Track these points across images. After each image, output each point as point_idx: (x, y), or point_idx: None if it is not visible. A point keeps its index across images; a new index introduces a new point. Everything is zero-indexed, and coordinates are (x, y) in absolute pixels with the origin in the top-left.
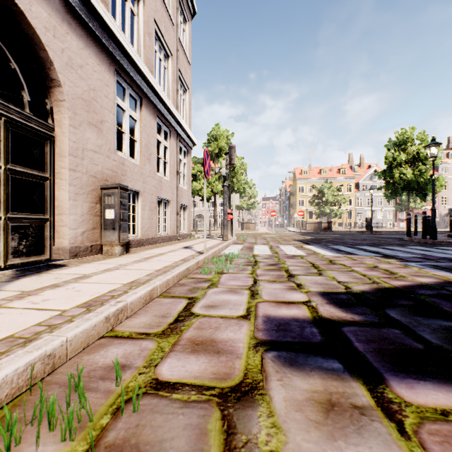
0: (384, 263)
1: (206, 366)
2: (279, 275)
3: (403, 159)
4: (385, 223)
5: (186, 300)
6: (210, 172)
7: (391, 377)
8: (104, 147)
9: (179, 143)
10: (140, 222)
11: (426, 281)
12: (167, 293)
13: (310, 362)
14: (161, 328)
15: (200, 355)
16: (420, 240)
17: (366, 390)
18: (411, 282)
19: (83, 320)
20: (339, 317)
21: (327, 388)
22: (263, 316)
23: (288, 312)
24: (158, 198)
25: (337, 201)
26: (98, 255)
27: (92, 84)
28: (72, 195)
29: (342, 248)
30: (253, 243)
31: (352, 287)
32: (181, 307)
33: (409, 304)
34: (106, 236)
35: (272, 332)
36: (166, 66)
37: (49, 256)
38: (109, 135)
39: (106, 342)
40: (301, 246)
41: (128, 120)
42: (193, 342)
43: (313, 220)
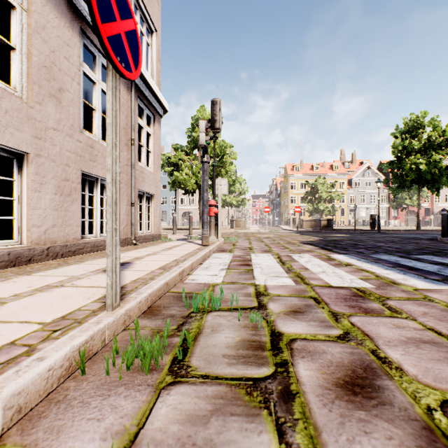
0: None
1: None
2: None
3: (415, 148)
4: None
5: None
6: (195, 162)
7: None
8: None
9: (136, 98)
10: (27, 216)
11: None
12: None
13: None
14: None
15: None
16: None
17: None
18: None
19: None
20: None
21: None
22: None
23: None
24: (88, 176)
25: (331, 198)
26: None
27: None
28: None
29: (407, 263)
30: (248, 249)
31: None
32: None
33: None
34: None
35: None
36: None
37: None
38: None
39: None
40: (328, 257)
41: None
42: None
43: (305, 218)
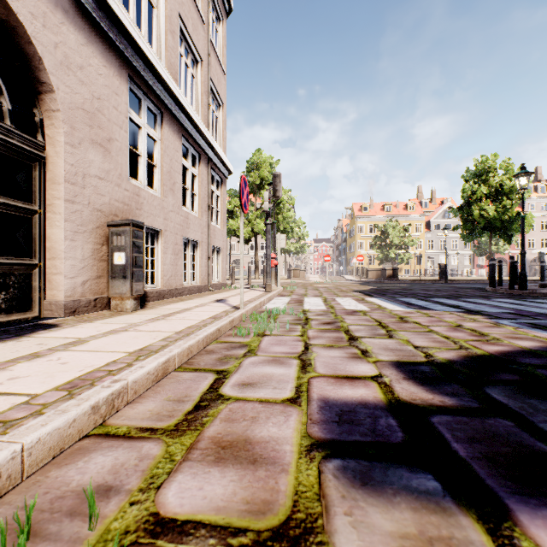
0: (469, 320)
1: (235, 487)
2: (337, 338)
3: (484, 193)
4: (461, 270)
5: (213, 375)
6: (250, 208)
7: (518, 506)
8: (113, 172)
9: (210, 170)
10: (161, 269)
11: (529, 345)
12: (188, 364)
13: (391, 479)
14: (174, 420)
15: (228, 467)
16: (507, 291)
17: (484, 532)
18: (509, 347)
19: (56, 414)
20: (423, 400)
21: (423, 528)
22: (319, 399)
23: (353, 393)
24: (184, 239)
25: (404, 244)
26: (104, 311)
27: (96, 91)
28: (69, 233)
29: (414, 302)
30: (303, 295)
31: (433, 354)
32: (206, 386)
33: (514, 380)
34: (114, 287)
35: (333, 425)
36: (194, 74)
37: (38, 312)
38: (119, 158)
39: (91, 444)
40: (362, 299)
41: (145, 139)
42: (219, 444)
43: (375, 267)
